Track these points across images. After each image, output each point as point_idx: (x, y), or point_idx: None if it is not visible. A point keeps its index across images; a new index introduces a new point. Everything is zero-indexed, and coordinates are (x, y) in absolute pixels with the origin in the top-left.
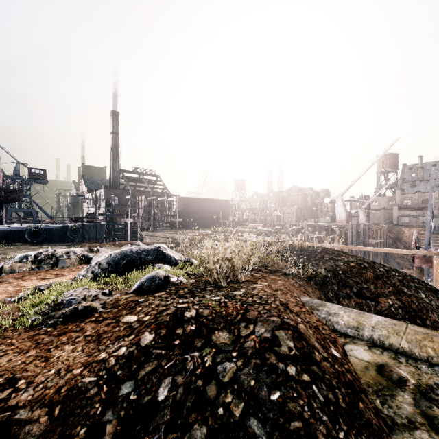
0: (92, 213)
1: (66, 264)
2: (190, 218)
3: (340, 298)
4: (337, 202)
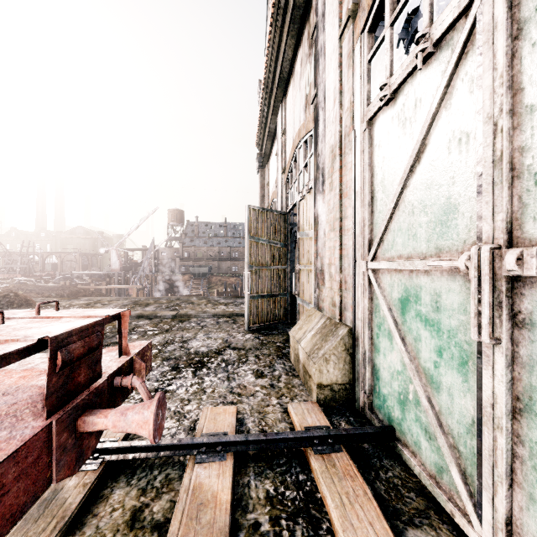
0: None
1: None
2: None
3: None
4: (112, 252)
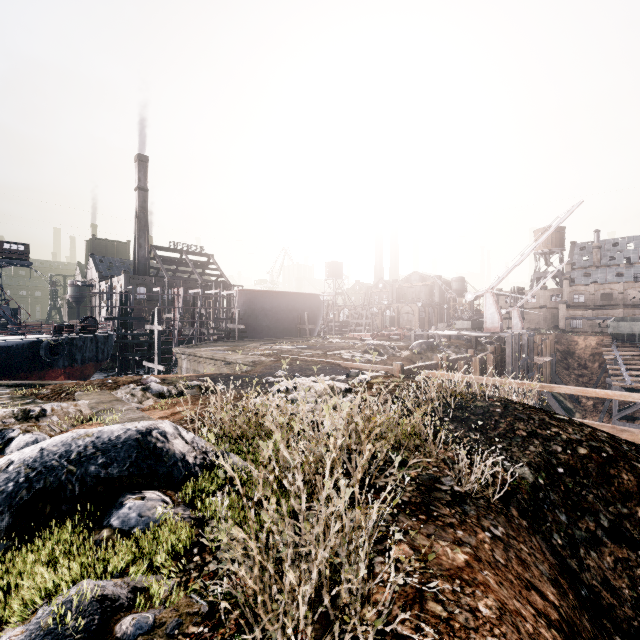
0: (91, 317)
1: None
2: (257, 322)
3: (579, 547)
4: (485, 298)
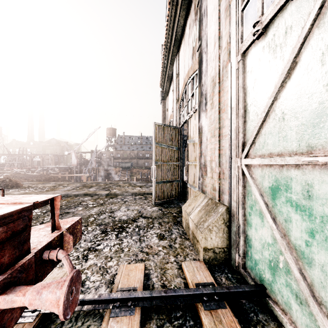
0: None
1: None
2: None
3: None
4: (72, 154)
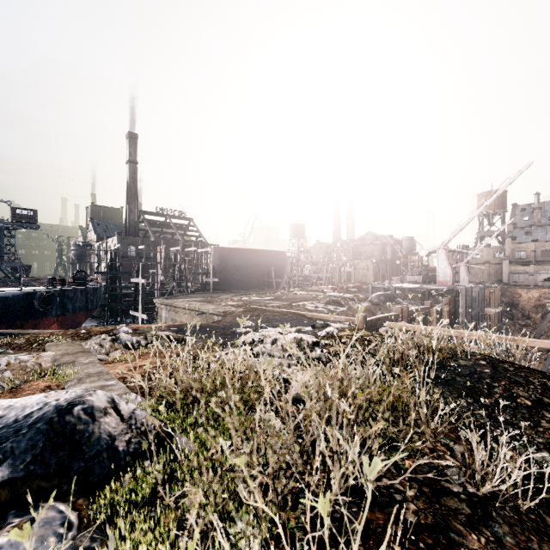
0: (82, 271)
1: None
2: (230, 276)
3: None
4: (438, 254)
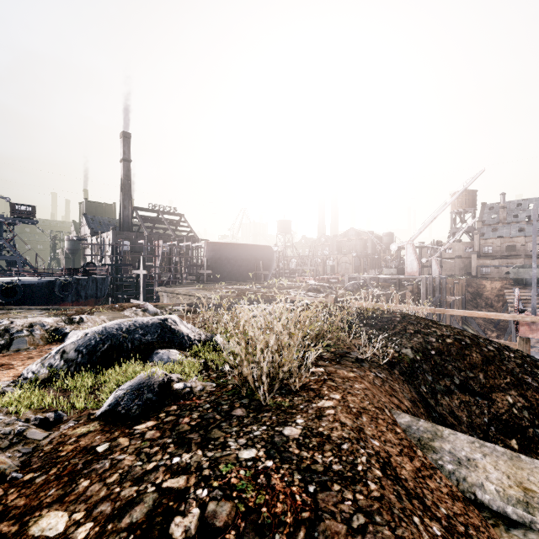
0: (92, 263)
1: (24, 345)
2: (222, 269)
3: (438, 394)
4: (406, 248)
